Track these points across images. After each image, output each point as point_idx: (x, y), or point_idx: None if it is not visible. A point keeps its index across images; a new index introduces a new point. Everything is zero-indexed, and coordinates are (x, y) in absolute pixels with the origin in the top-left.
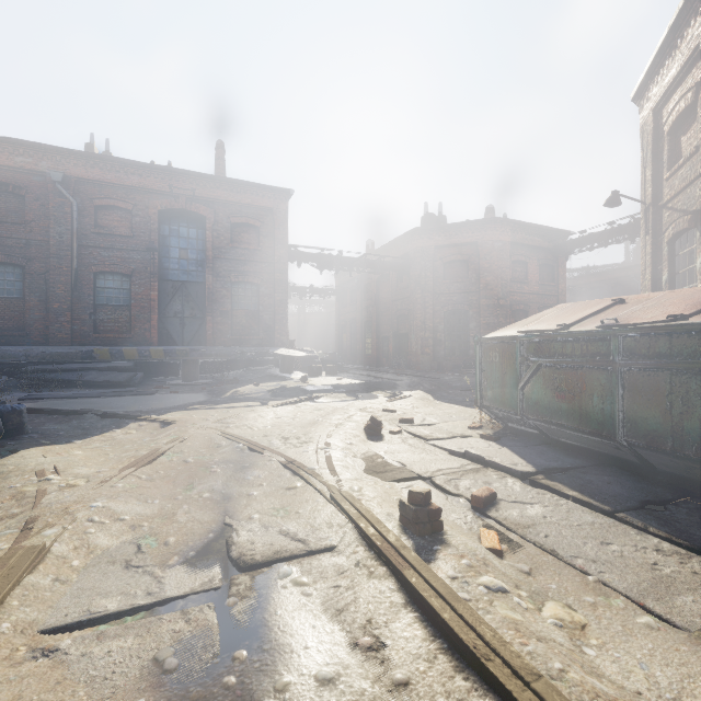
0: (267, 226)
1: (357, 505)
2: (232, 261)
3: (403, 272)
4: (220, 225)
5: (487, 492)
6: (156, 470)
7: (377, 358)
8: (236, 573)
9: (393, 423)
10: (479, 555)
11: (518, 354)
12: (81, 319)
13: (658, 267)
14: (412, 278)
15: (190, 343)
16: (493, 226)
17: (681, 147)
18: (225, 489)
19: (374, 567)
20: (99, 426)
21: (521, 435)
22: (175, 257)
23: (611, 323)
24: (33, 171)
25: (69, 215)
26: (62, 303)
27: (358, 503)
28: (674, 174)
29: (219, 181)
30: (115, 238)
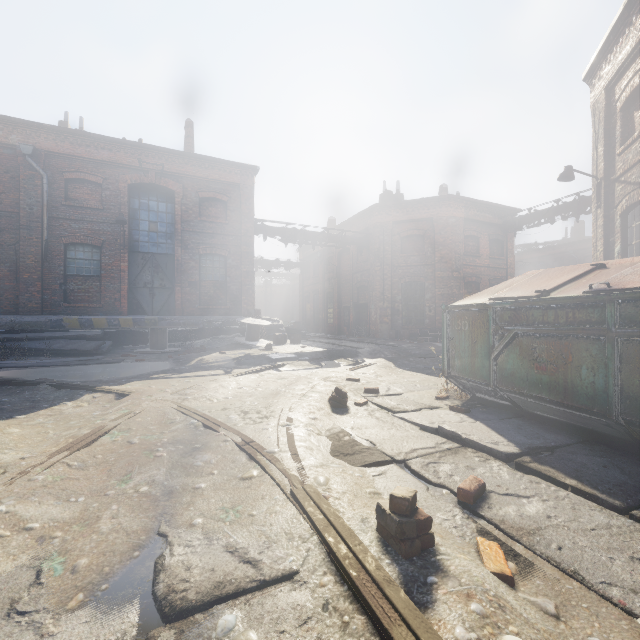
0: (234, 201)
1: (324, 507)
2: (200, 234)
3: (363, 246)
4: (189, 199)
5: (476, 483)
6: (93, 454)
7: (338, 327)
8: (157, 624)
9: (358, 393)
10: (489, 592)
11: (491, 322)
12: (51, 289)
13: (610, 239)
14: (371, 252)
15: (159, 312)
16: (447, 203)
17: (634, 122)
18: (168, 479)
19: (348, 615)
20: (51, 398)
21: (491, 406)
22: (145, 230)
23: (602, 288)
24: (3, 144)
25: (39, 187)
26: (33, 274)
27: (325, 503)
28: (627, 149)
29: (188, 157)
30: (85, 210)
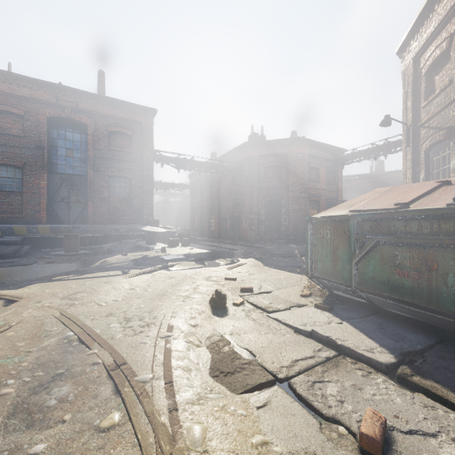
0: (137, 135)
1: None
2: (109, 160)
3: (237, 173)
4: (99, 132)
5: (378, 423)
6: None
7: (218, 233)
8: None
9: (235, 292)
10: None
11: (352, 231)
12: None
13: (417, 169)
14: (243, 177)
15: (74, 222)
16: (297, 143)
17: (435, 83)
18: None
19: None
20: None
21: (347, 302)
22: (62, 155)
23: None
24: None
25: None
26: None
27: None
28: (430, 102)
29: (98, 98)
30: (8, 137)
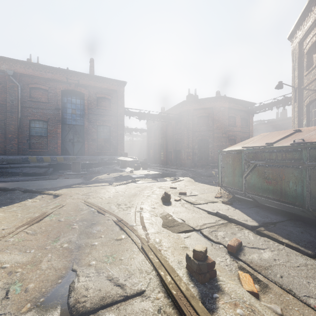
0: (114, 98)
1: (158, 255)
2: (97, 115)
3: (178, 121)
4: (91, 97)
5: (237, 242)
6: (40, 227)
7: (166, 161)
8: None
9: (176, 195)
10: (246, 302)
11: (243, 159)
12: (22, 142)
13: (301, 118)
14: (182, 124)
15: (77, 154)
16: (220, 100)
17: (313, 59)
18: (78, 240)
19: (171, 315)
20: (20, 197)
21: (242, 201)
22: (70, 113)
23: (300, 141)
24: None
25: (16, 91)
26: (13, 135)
27: (159, 253)
28: (309, 73)
29: (91, 76)
30: (40, 103)
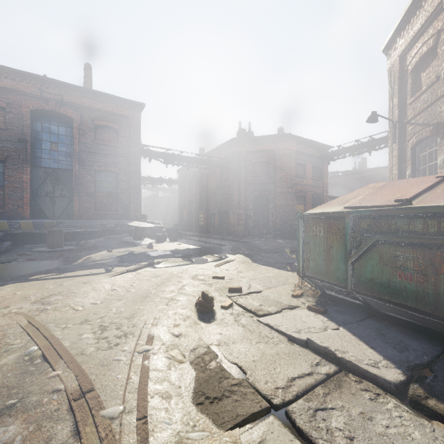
0: (124, 129)
1: None
2: (96, 154)
3: (225, 168)
4: (85, 125)
5: None
6: None
7: (206, 228)
8: None
9: (223, 293)
10: None
11: (348, 229)
12: None
13: (403, 165)
14: (231, 173)
15: (59, 217)
16: (284, 139)
17: (421, 80)
18: None
19: None
20: None
21: (341, 303)
22: (47, 149)
23: None
24: None
25: None
26: None
27: None
28: (416, 99)
29: (84, 91)
30: None
